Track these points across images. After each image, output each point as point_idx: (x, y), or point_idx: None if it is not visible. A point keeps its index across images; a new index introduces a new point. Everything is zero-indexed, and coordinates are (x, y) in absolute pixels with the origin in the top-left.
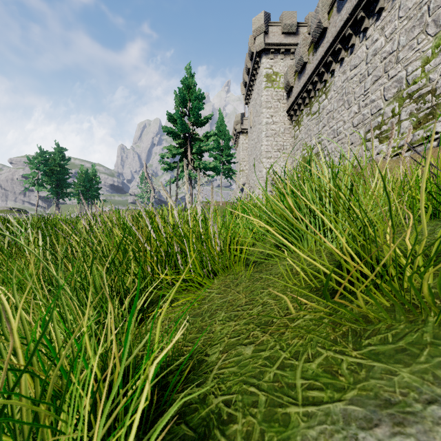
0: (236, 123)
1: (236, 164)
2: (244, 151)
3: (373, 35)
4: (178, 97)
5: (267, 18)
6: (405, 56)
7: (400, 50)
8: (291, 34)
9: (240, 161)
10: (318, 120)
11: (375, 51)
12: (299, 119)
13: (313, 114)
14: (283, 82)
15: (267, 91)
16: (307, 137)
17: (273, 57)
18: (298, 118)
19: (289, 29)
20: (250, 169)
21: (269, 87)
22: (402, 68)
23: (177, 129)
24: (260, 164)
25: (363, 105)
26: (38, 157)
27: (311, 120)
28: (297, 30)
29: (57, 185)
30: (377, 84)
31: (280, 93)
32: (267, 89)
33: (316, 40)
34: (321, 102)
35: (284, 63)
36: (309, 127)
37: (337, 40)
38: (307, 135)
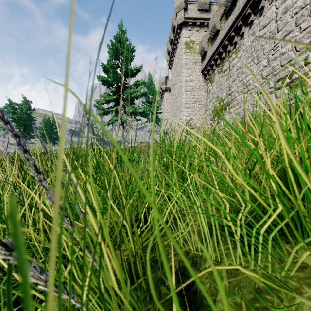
0: (161, 84)
1: (162, 114)
2: (168, 105)
3: None
4: (110, 50)
5: None
6: None
7: None
8: (205, 11)
9: (165, 112)
10: (229, 76)
11: (285, 9)
12: (211, 77)
13: (224, 72)
14: (198, 48)
15: (186, 55)
16: (219, 91)
17: (191, 29)
18: (211, 76)
19: (203, 6)
20: (172, 118)
21: (187, 53)
22: None
23: (110, 78)
24: (181, 113)
25: (272, 59)
26: (8, 107)
27: (222, 77)
28: (209, 8)
29: (24, 129)
30: (287, 38)
31: (196, 57)
32: (186, 54)
33: (228, 9)
34: (231, 61)
35: (200, 33)
36: (220, 82)
37: (247, 6)
38: (219, 89)
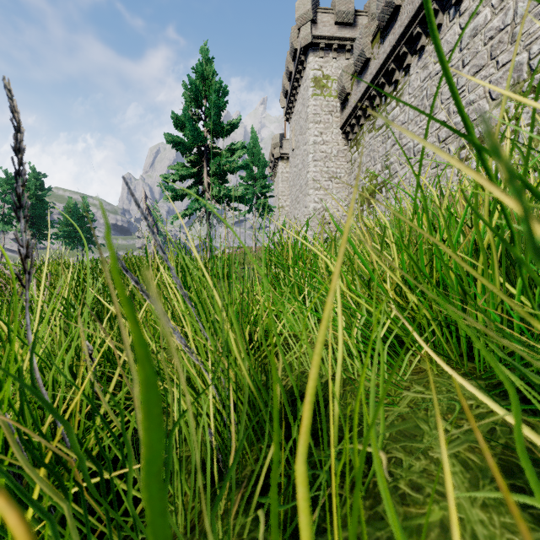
0: (273, 146)
1: (274, 199)
2: (285, 183)
3: (471, 7)
4: (188, 91)
5: (315, 3)
6: (527, 31)
7: (517, 23)
8: (347, 26)
9: (279, 195)
10: (386, 137)
11: (474, 30)
12: (358, 137)
13: (378, 129)
14: (336, 88)
15: (314, 100)
16: (369, 160)
17: (324, 55)
18: (357, 135)
19: (344, 18)
20: (292, 205)
21: (317, 95)
22: (521, 49)
23: (186, 139)
24: (306, 197)
25: (455, 110)
26: (3, 185)
27: (375, 138)
28: (354, 21)
29: (32, 224)
30: (478, 77)
31: (332, 103)
32: (314, 98)
33: (384, 25)
34: (390, 111)
35: (338, 63)
36: (371, 146)
37: (415, 22)
38: (369, 158)
